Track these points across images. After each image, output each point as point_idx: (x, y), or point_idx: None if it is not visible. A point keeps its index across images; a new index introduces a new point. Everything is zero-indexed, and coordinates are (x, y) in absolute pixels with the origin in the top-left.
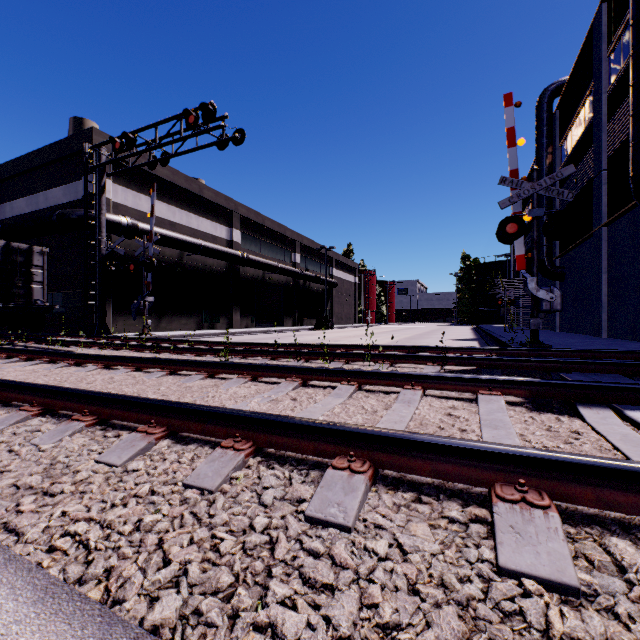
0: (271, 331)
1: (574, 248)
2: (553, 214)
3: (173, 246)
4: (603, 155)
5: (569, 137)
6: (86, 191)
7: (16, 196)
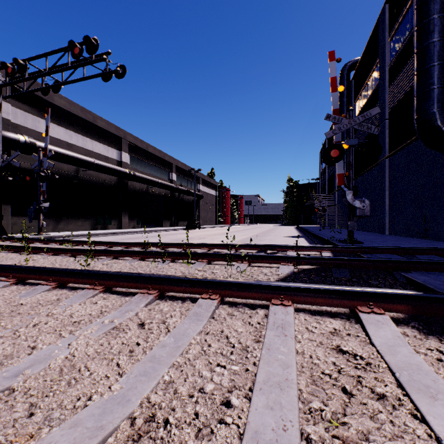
0: (152, 231)
1: (364, 173)
2: (364, 143)
3: (69, 162)
4: (386, 109)
5: (361, 98)
6: None
7: None
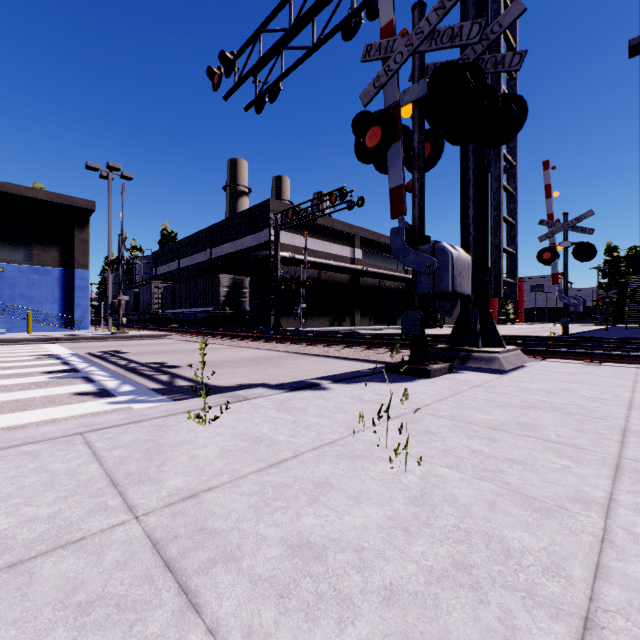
0: (385, 328)
1: None
2: (577, 245)
3: (315, 268)
4: None
5: None
6: (270, 241)
7: (224, 242)
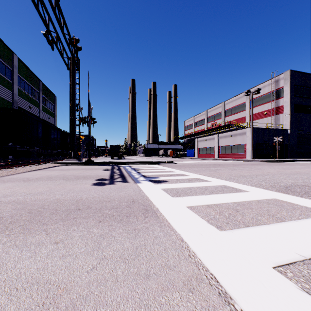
0: None
1: None
2: None
3: None
4: None
5: None
6: None
7: None
